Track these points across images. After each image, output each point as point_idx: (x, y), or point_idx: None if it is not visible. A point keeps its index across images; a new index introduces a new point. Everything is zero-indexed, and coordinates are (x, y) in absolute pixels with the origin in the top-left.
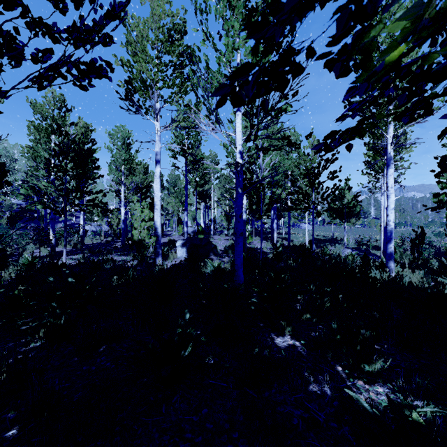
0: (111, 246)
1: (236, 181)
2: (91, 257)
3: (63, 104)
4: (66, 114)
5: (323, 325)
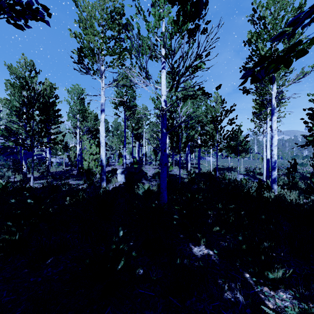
0: (69, 173)
1: (161, 123)
2: (53, 181)
3: (32, 68)
4: (35, 76)
5: (230, 236)
